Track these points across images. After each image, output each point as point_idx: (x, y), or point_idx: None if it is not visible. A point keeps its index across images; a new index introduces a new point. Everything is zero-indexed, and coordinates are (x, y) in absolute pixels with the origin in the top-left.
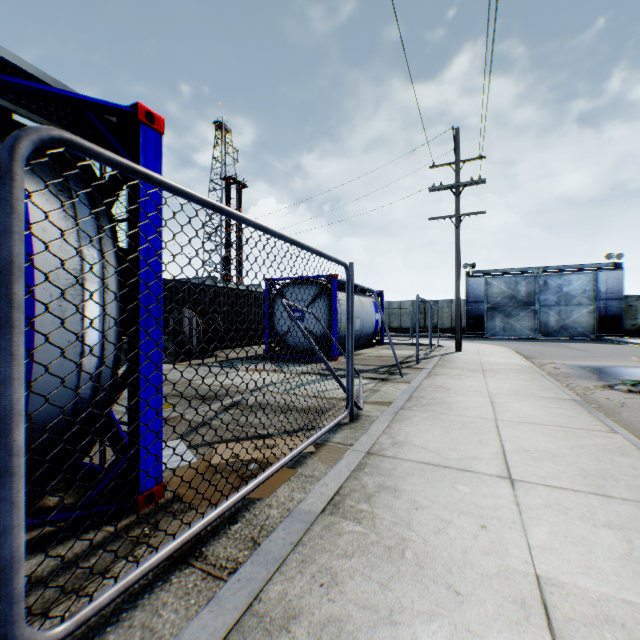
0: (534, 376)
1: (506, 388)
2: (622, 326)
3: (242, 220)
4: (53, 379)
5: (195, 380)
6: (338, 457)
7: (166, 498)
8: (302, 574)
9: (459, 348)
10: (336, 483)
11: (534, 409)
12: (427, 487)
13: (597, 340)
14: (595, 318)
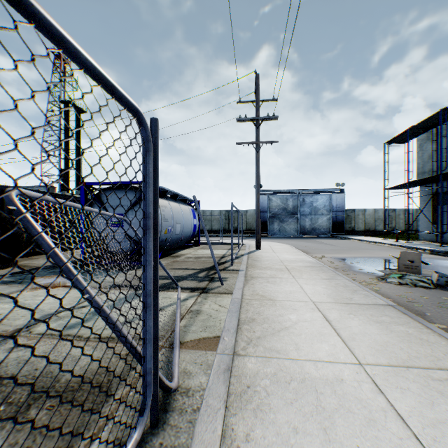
0: (330, 274)
1: (323, 293)
2: (345, 228)
3: None
4: None
5: None
6: None
7: None
8: None
9: (259, 247)
10: None
11: (377, 329)
12: None
13: (333, 237)
14: (331, 223)
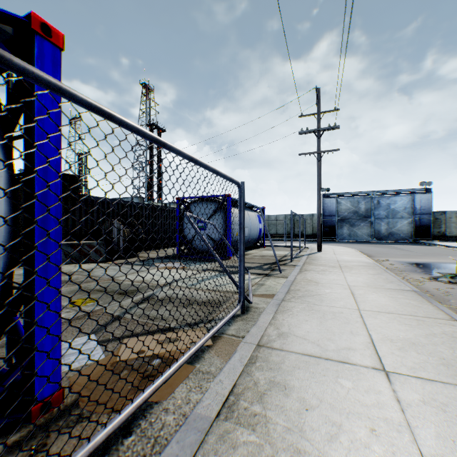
0: (379, 271)
1: (361, 281)
2: (431, 233)
3: (137, 131)
4: None
5: (118, 277)
6: (232, 350)
7: (65, 403)
8: None
9: (320, 249)
10: (230, 380)
11: (386, 299)
12: (313, 382)
13: (414, 243)
14: (413, 227)
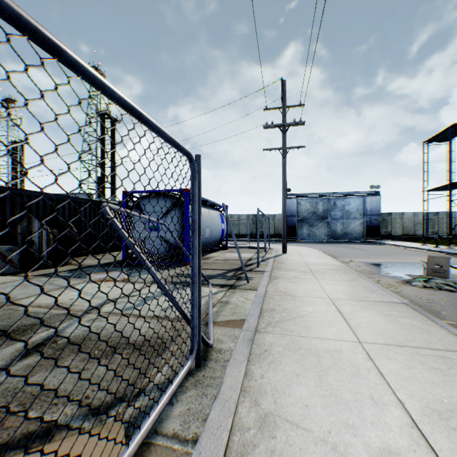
0: (353, 276)
1: (341, 291)
2: (380, 233)
3: None
4: None
5: (22, 299)
6: None
7: None
8: None
9: (285, 251)
10: None
11: (383, 320)
12: None
13: (366, 242)
14: (364, 227)
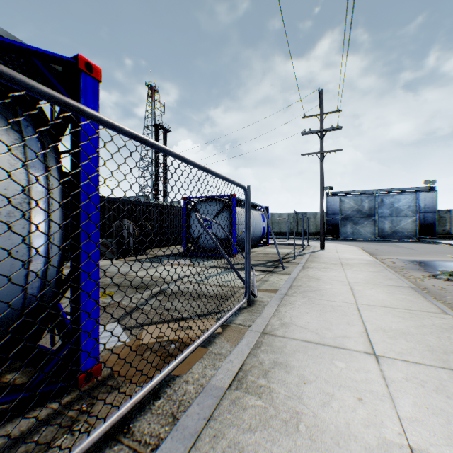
0: (379, 268)
1: (360, 278)
2: (435, 231)
3: (164, 151)
4: (2, 284)
5: (131, 272)
6: (240, 337)
7: (103, 375)
8: (214, 449)
9: (323, 247)
10: (239, 360)
11: (383, 295)
12: (311, 363)
13: (418, 241)
14: (417, 225)
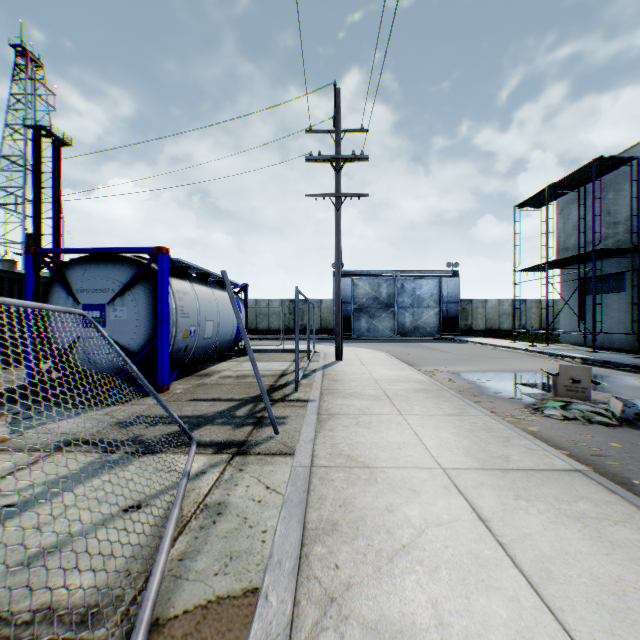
0: (457, 404)
1: (455, 446)
2: (459, 326)
3: None
4: None
5: None
6: None
7: None
8: None
9: (340, 356)
10: None
11: (582, 538)
12: None
13: (443, 339)
14: (440, 319)
